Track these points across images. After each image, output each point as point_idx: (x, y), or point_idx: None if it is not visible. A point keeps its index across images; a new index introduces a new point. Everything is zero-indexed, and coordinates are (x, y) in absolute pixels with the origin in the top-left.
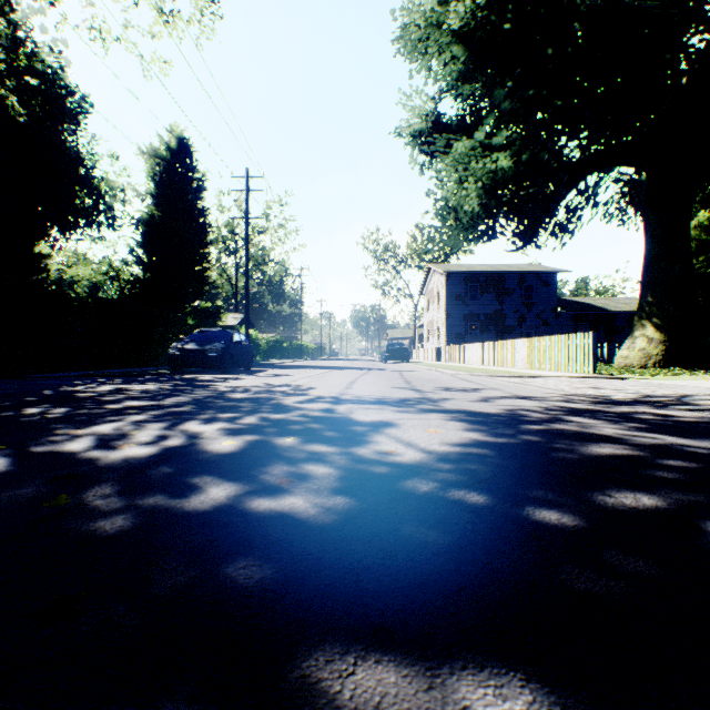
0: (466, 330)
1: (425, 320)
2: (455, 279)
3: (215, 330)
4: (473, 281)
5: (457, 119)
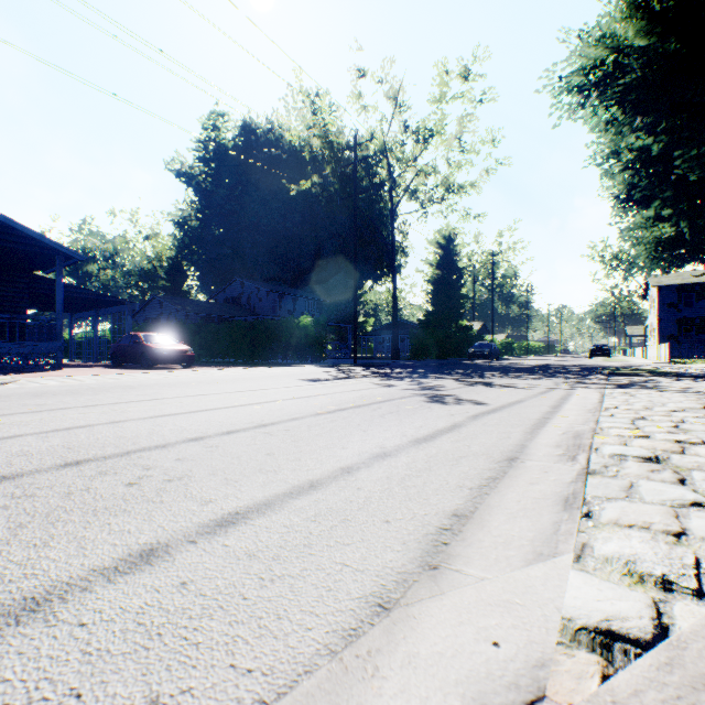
0: (679, 332)
1: (647, 322)
2: (666, 290)
3: (483, 343)
4: (686, 290)
5: (649, 182)
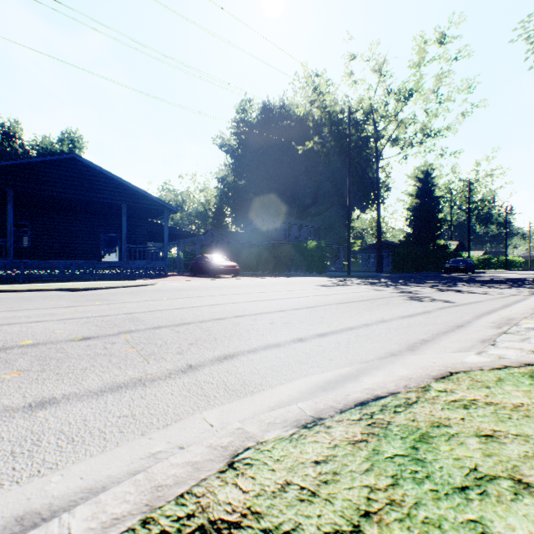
0: None
1: None
2: None
3: (459, 259)
4: None
5: None
